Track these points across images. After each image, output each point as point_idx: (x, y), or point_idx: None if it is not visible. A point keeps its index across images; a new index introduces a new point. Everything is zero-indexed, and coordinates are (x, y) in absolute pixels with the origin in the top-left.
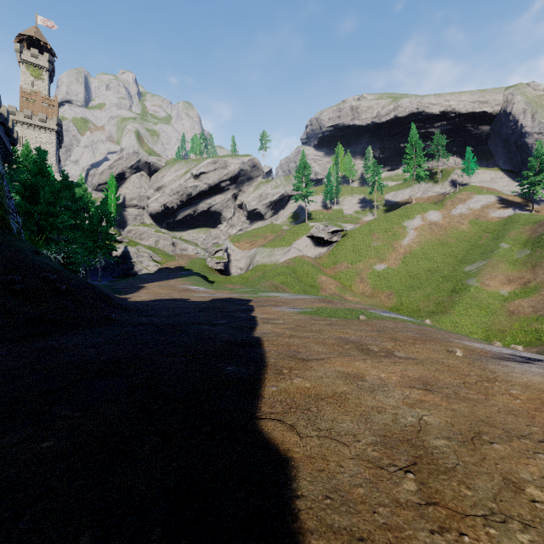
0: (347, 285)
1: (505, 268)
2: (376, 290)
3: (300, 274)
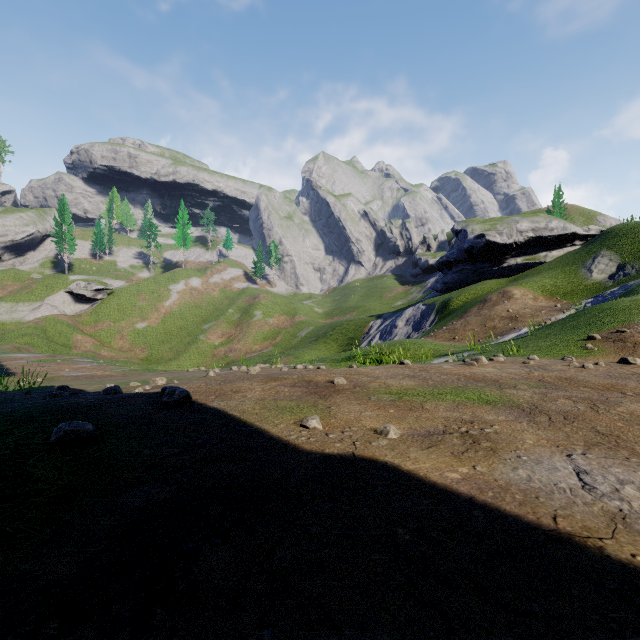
0: (107, 342)
1: (224, 327)
2: (134, 345)
3: (52, 334)
